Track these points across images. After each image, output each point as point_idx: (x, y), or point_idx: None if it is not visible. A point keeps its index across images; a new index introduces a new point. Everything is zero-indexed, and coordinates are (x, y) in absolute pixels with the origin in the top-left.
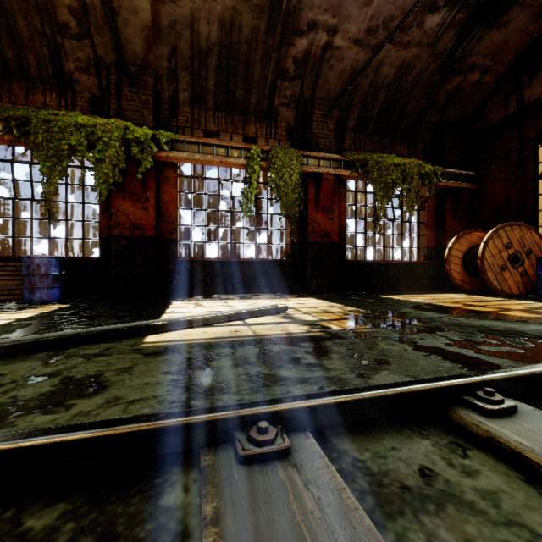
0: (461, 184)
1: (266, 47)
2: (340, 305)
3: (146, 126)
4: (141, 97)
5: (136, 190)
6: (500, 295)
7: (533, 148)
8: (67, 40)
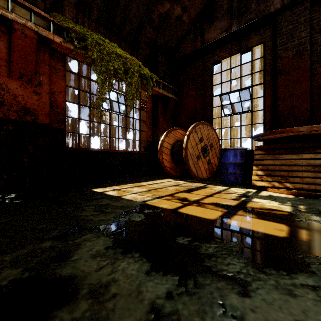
0: (169, 94)
1: None
2: None
3: None
4: None
5: None
6: (196, 179)
7: (210, 75)
8: None
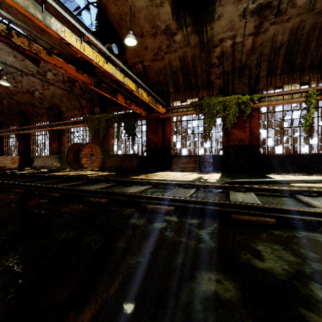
0: None
1: (321, 30)
2: None
3: (245, 94)
4: (242, 82)
5: (241, 124)
6: None
7: None
8: (213, 69)
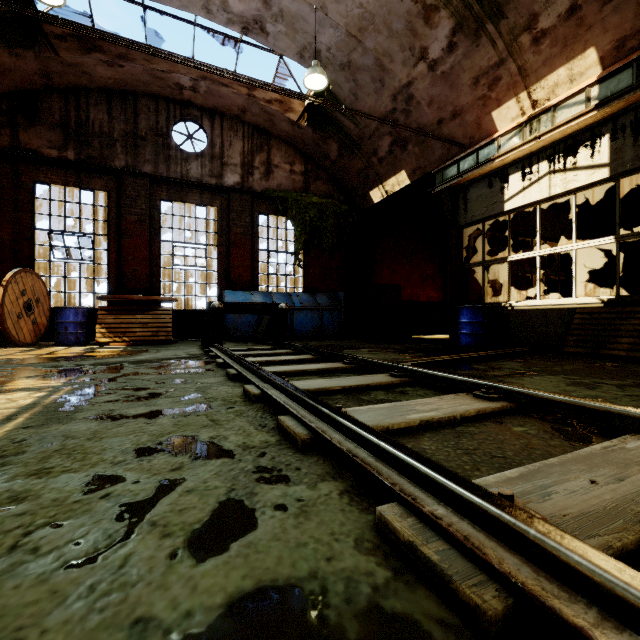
0: None
1: None
2: None
3: None
4: None
5: None
6: (16, 345)
7: (31, 196)
8: None
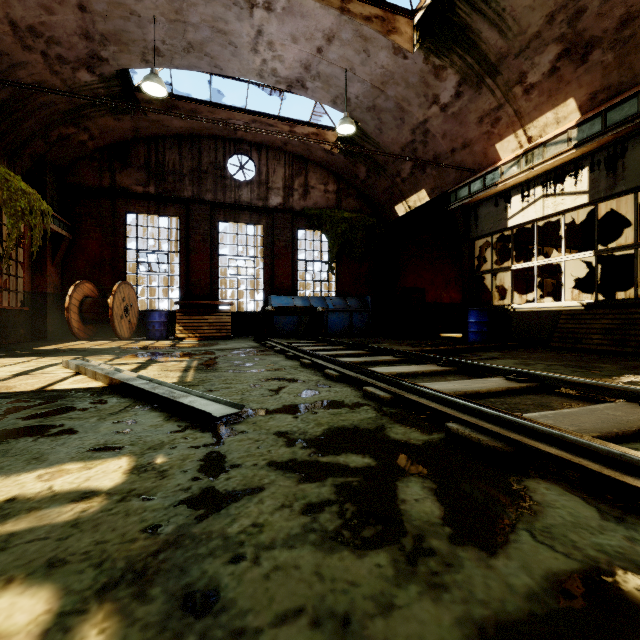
0: (63, 231)
1: None
2: (76, 356)
3: None
4: None
5: None
6: (119, 339)
7: (124, 224)
8: None
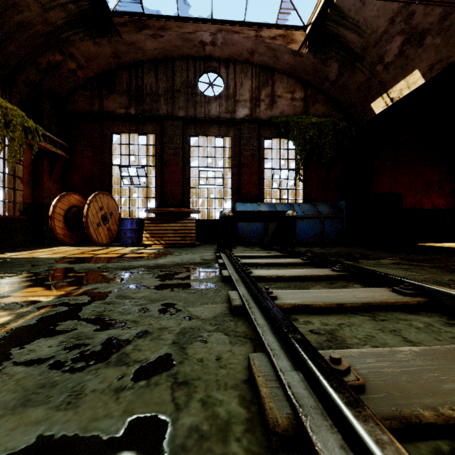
0: (58, 150)
1: None
2: None
3: None
4: None
5: None
6: (97, 245)
7: (110, 143)
8: None
